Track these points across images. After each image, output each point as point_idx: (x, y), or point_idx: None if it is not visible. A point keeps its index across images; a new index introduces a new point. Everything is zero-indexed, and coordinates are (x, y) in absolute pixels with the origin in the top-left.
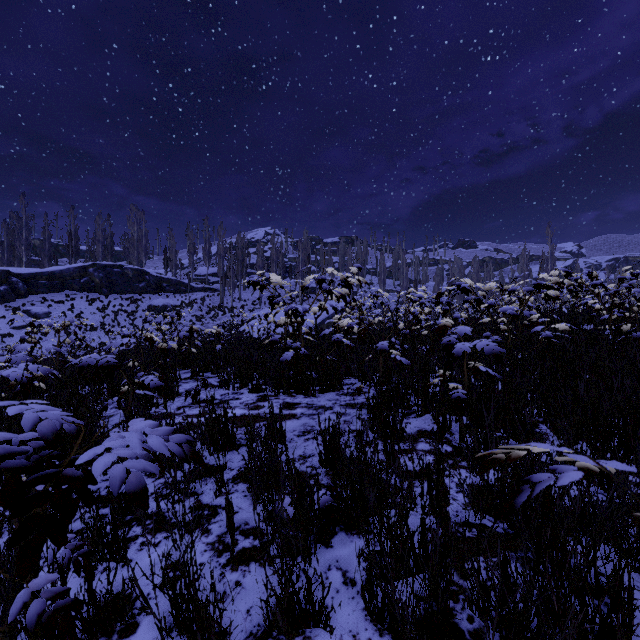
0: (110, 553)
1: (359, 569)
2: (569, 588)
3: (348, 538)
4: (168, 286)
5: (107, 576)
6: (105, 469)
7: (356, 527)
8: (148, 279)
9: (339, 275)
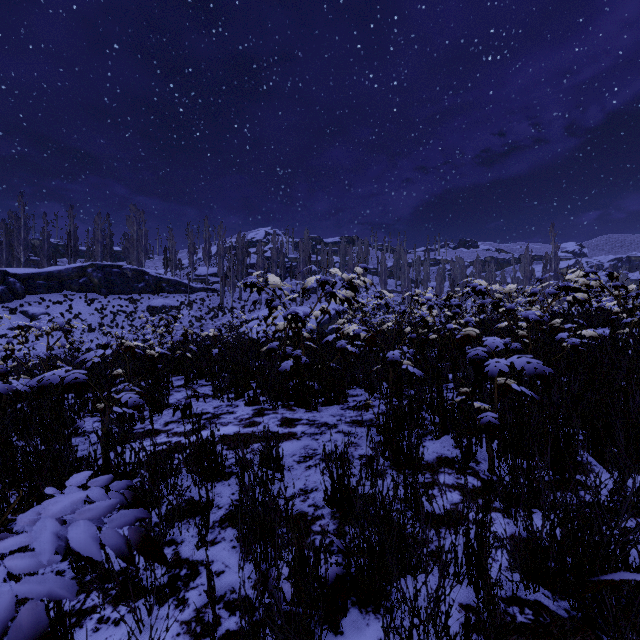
0: (55, 638)
1: None
2: None
3: (363, 619)
4: (168, 286)
5: None
6: None
7: (372, 602)
8: (147, 279)
9: (343, 276)
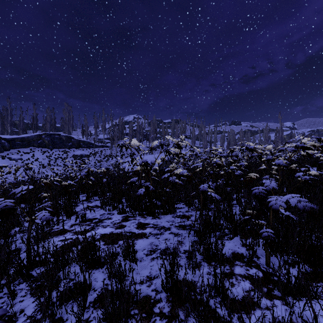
0: None
1: None
2: None
3: None
4: (83, 144)
5: None
6: (1, 288)
7: None
8: (73, 141)
9: (174, 140)
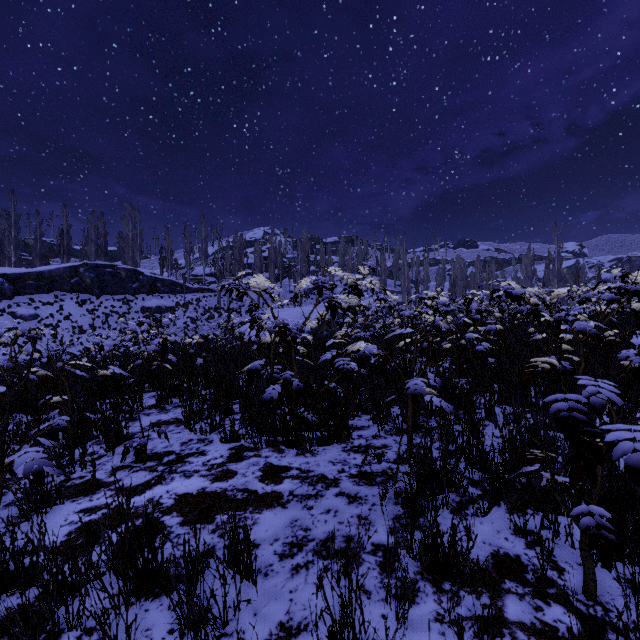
0: None
1: None
2: None
3: None
4: (163, 286)
5: None
6: None
7: None
8: (142, 279)
9: (346, 277)
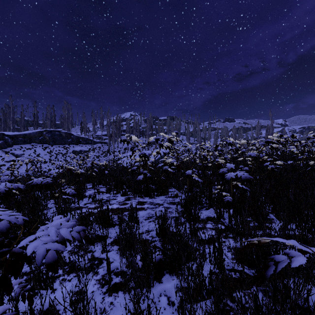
0: (45, 285)
1: (176, 298)
2: (292, 314)
3: (170, 277)
4: (82, 141)
5: (41, 301)
6: None
7: (175, 271)
8: (72, 137)
9: (166, 136)
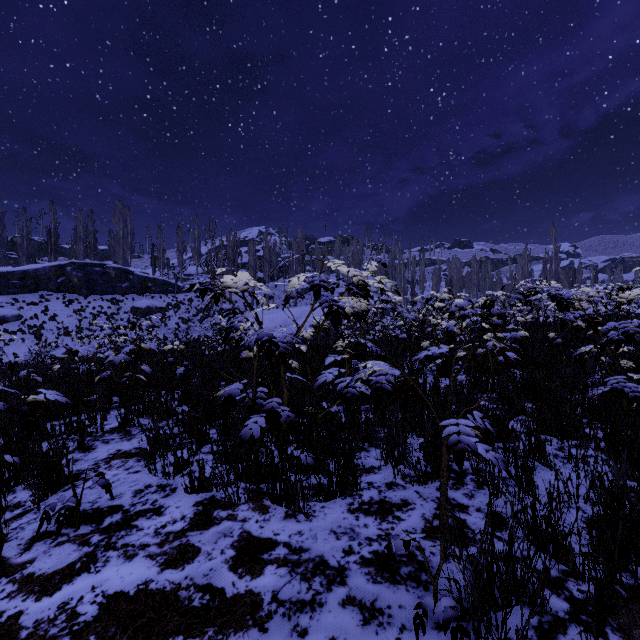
0: None
1: None
2: None
3: None
4: (154, 286)
5: None
6: None
7: None
8: (132, 279)
9: (351, 274)
